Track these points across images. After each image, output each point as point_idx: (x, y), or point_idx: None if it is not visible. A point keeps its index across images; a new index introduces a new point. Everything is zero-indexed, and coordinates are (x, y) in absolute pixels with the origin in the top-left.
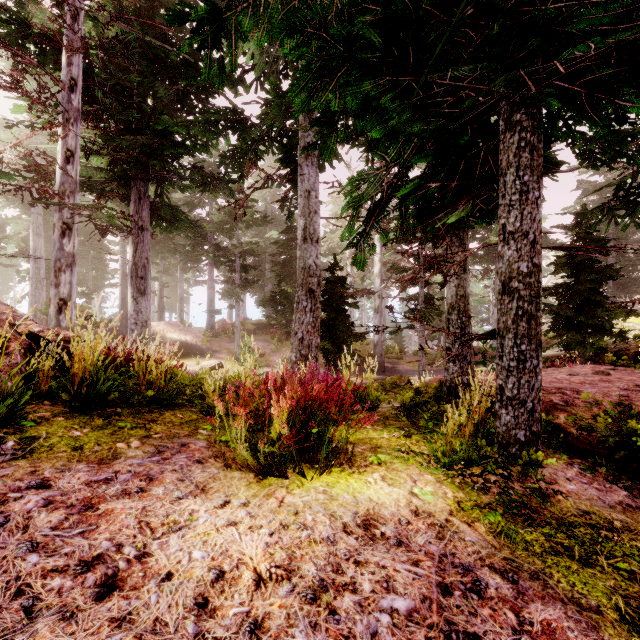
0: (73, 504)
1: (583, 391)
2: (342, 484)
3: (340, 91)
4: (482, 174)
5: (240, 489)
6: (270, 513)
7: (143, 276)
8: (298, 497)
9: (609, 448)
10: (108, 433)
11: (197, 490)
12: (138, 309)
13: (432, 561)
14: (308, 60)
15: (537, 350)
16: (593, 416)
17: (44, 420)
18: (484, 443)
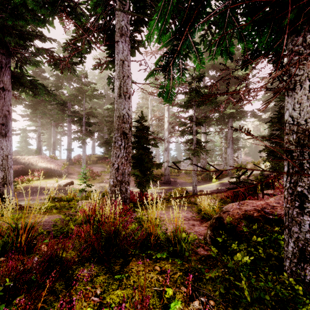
0: None
1: None
2: None
3: None
4: None
5: None
6: None
7: (4, 123)
8: None
9: None
10: None
11: None
12: None
13: None
14: None
15: None
16: None
17: None
18: None
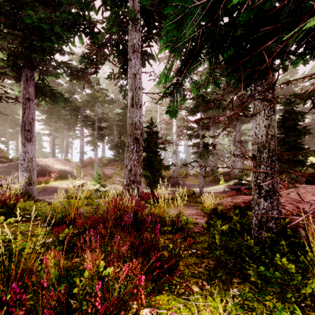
0: None
1: None
2: None
3: None
4: None
5: None
6: None
7: (29, 129)
8: None
9: None
10: None
11: None
12: (25, 150)
13: None
14: None
15: None
16: None
17: None
18: None
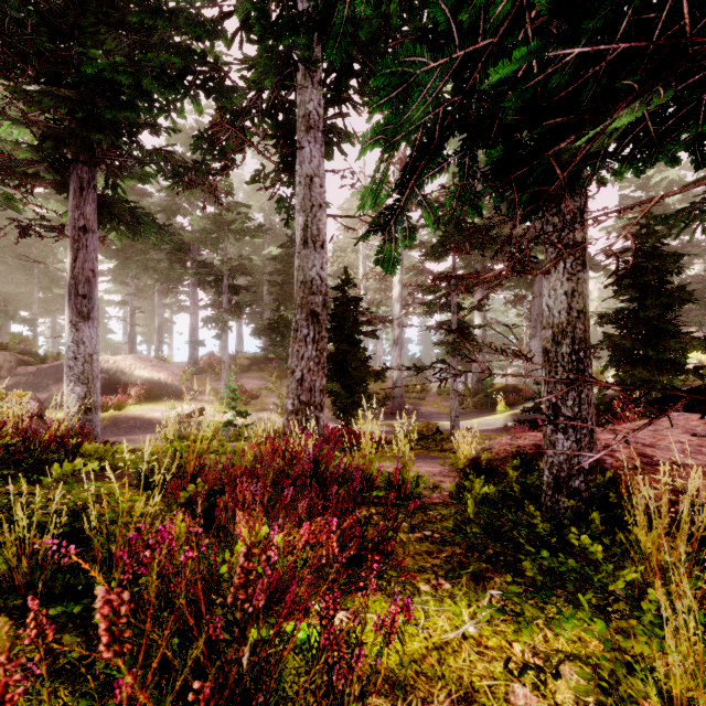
0: None
1: None
2: None
3: None
4: (656, 52)
5: None
6: None
7: (86, 294)
8: None
9: None
10: None
11: None
12: (79, 339)
13: None
14: None
15: None
16: None
17: None
18: None
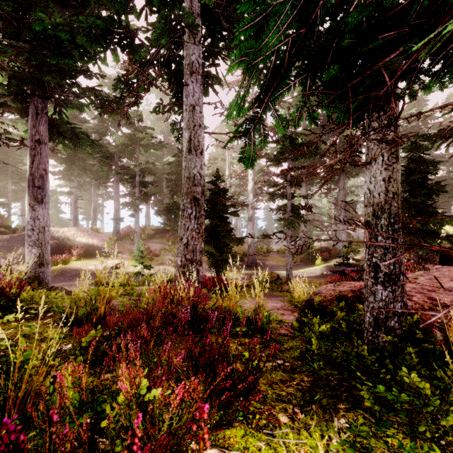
0: None
1: None
2: None
3: None
4: None
5: None
6: None
7: (40, 186)
8: None
9: None
10: None
11: None
12: (35, 216)
13: None
14: None
15: None
16: None
17: None
18: None
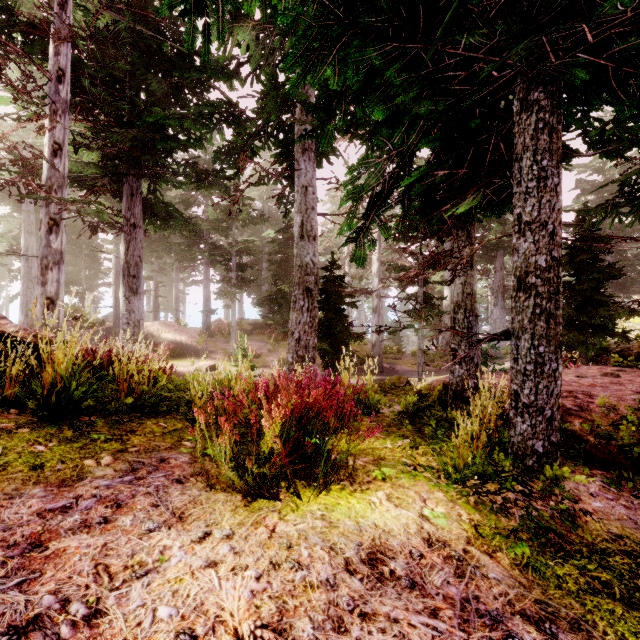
0: (16, 543)
1: (596, 395)
2: (343, 507)
3: (340, 66)
4: (492, 162)
5: (224, 516)
6: (258, 548)
7: (135, 275)
8: (292, 525)
9: (631, 458)
10: (77, 447)
11: (173, 519)
12: (130, 308)
13: (453, 609)
14: (304, 29)
15: (556, 352)
16: (611, 423)
17: (5, 432)
18: (502, 457)
